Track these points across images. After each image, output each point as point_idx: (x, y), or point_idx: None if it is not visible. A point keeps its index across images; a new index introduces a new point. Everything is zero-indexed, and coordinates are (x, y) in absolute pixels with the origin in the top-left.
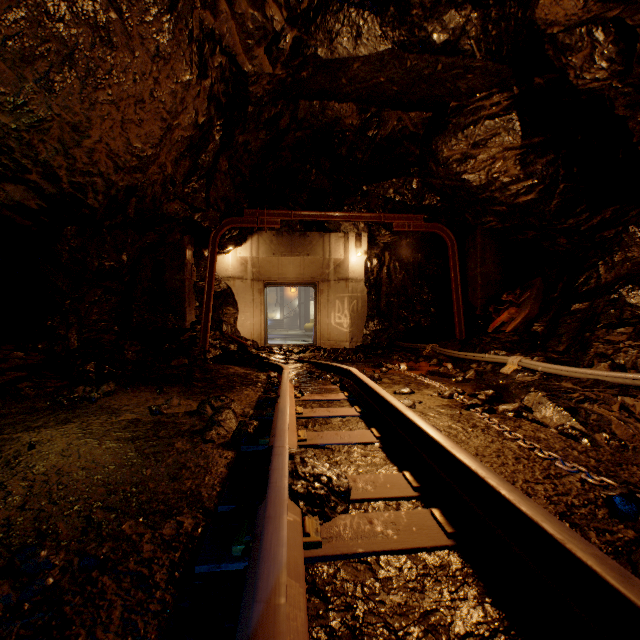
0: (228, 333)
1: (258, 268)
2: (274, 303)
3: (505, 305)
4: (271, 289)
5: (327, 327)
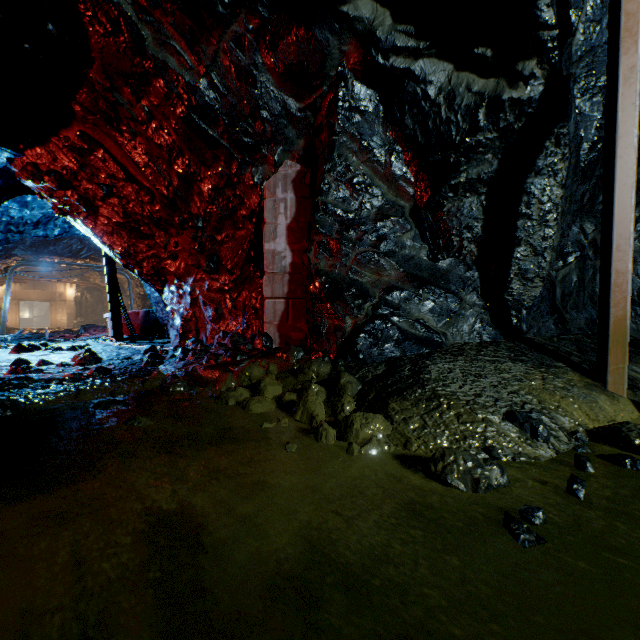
0: None
1: (15, 294)
2: (23, 304)
3: None
4: None
5: (56, 321)
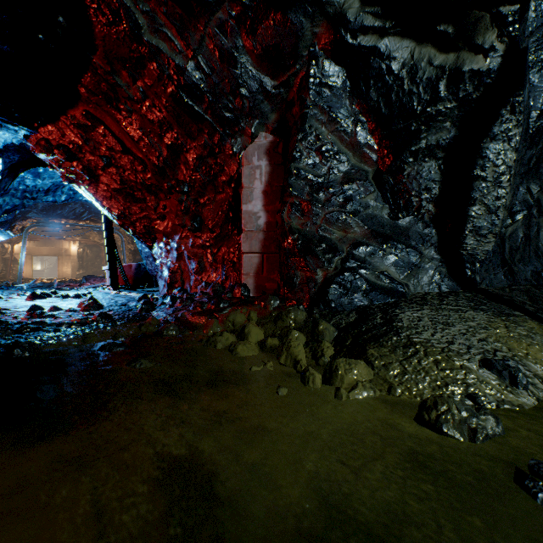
0: (16, 274)
1: (29, 250)
2: (35, 258)
3: None
4: None
5: (62, 272)
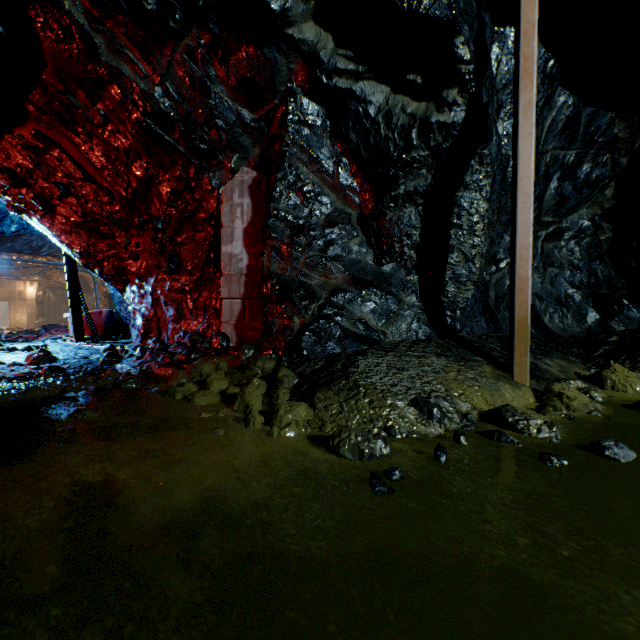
0: None
1: None
2: None
3: None
4: None
5: (15, 321)
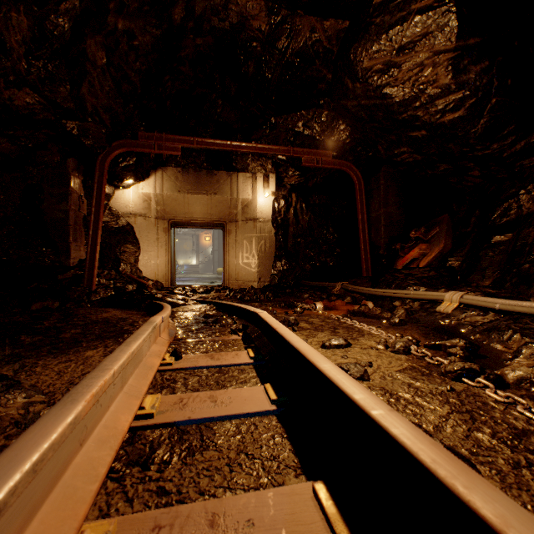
0: (127, 273)
1: (163, 206)
2: (190, 250)
3: (409, 243)
4: (187, 238)
5: (235, 267)
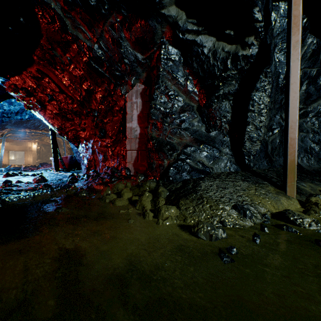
0: None
1: (7, 147)
2: (11, 152)
3: None
4: None
5: (27, 161)
